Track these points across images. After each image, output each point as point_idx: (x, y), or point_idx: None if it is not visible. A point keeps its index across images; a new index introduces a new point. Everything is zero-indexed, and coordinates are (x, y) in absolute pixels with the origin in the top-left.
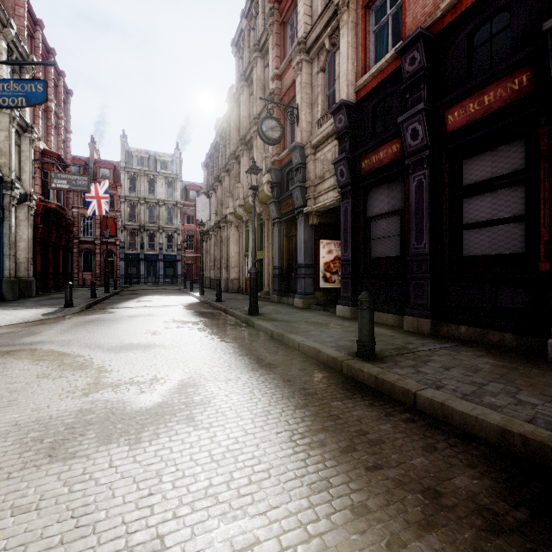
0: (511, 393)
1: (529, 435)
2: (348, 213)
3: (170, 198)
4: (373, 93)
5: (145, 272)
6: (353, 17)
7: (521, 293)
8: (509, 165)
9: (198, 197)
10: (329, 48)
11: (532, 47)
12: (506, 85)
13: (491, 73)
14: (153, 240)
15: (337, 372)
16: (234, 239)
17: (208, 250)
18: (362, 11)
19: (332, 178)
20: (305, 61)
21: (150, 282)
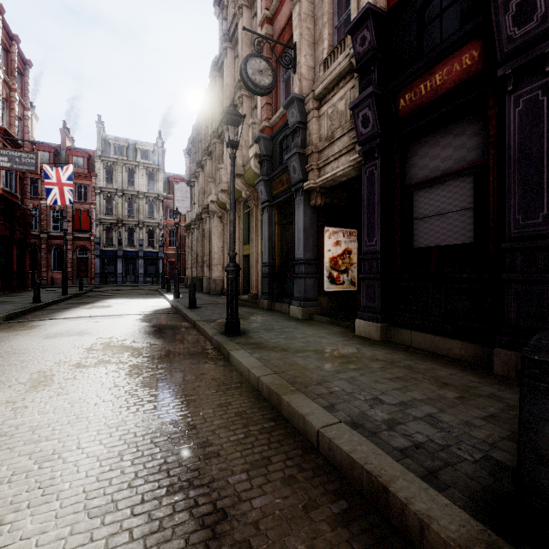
0: None
1: None
2: (376, 181)
3: (151, 191)
4: None
5: (123, 271)
6: None
7: None
8: None
9: (177, 185)
10: None
11: None
12: None
13: None
14: (133, 235)
15: None
16: (216, 232)
17: (190, 246)
18: None
19: (346, 136)
20: None
21: (129, 281)
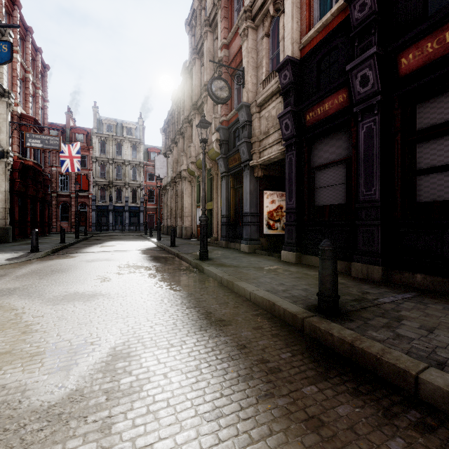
0: None
1: None
2: (293, 164)
3: (134, 159)
4: (317, 48)
5: (113, 221)
6: None
7: None
8: None
9: (157, 157)
10: (273, 14)
11: None
12: None
13: None
14: (120, 194)
15: (297, 331)
16: (187, 192)
17: (165, 202)
18: None
19: (276, 132)
20: (251, 28)
21: (117, 229)
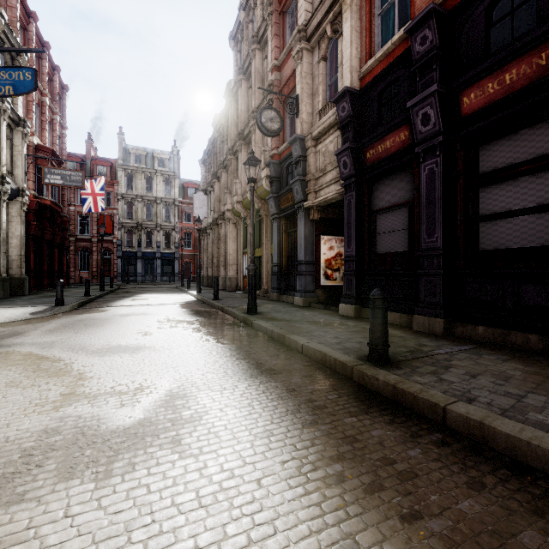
0: None
1: None
2: (352, 206)
3: (167, 196)
4: (378, 79)
5: (142, 271)
6: None
7: (548, 290)
8: (533, 149)
9: (196, 194)
10: (330, 35)
11: None
12: (531, 61)
13: (514, 48)
14: (151, 238)
15: (347, 379)
16: (232, 236)
17: (205, 248)
18: None
19: (334, 170)
20: (306, 50)
21: (147, 280)
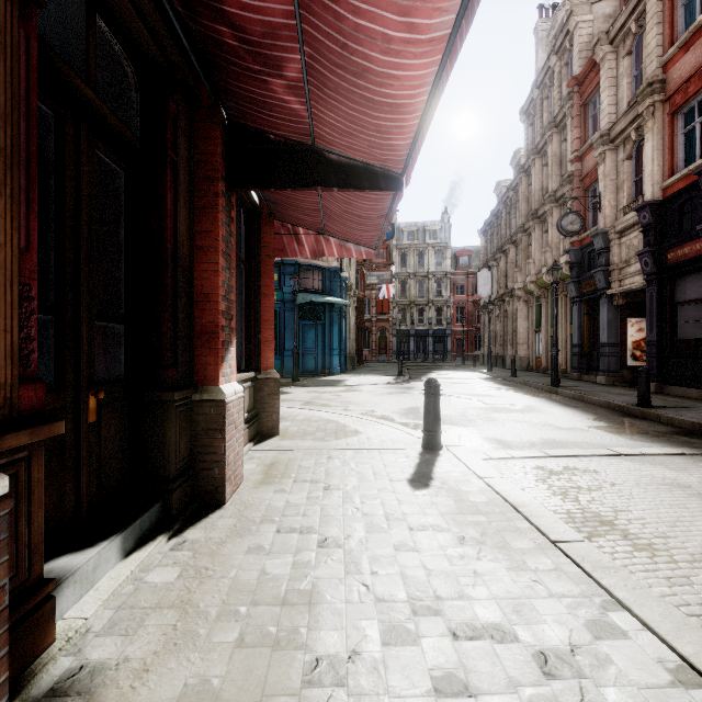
0: None
1: (701, 423)
2: (653, 299)
3: (439, 269)
4: (678, 194)
5: (414, 349)
6: (658, 123)
7: None
8: None
9: (479, 272)
10: (635, 139)
11: None
12: None
13: None
14: (422, 314)
15: (620, 412)
16: (522, 314)
17: (486, 325)
18: (668, 118)
19: (638, 263)
20: (609, 150)
21: (419, 358)
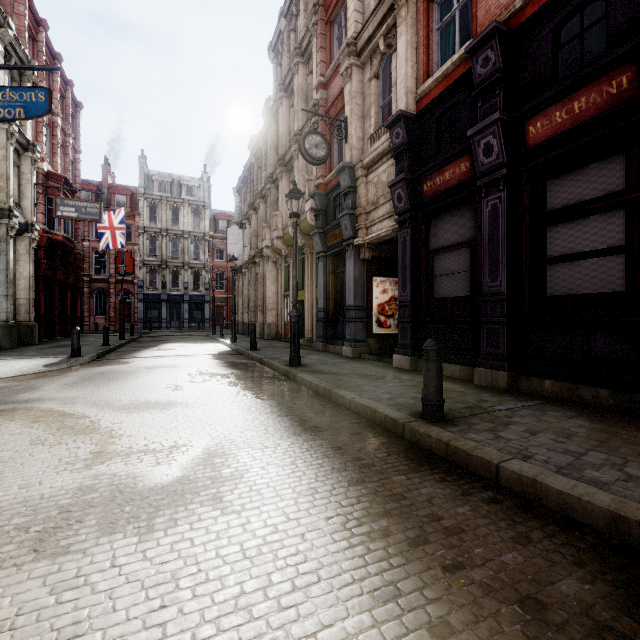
0: (617, 466)
1: None
2: (407, 245)
3: (196, 230)
4: (436, 102)
5: (167, 316)
6: (413, 12)
7: (620, 341)
8: (604, 185)
9: (229, 228)
10: (383, 50)
11: (634, 41)
12: (601, 89)
13: (582, 74)
14: (177, 278)
15: (398, 437)
16: (271, 276)
17: (241, 290)
18: (424, 5)
19: (388, 203)
20: (356, 66)
21: (173, 327)
